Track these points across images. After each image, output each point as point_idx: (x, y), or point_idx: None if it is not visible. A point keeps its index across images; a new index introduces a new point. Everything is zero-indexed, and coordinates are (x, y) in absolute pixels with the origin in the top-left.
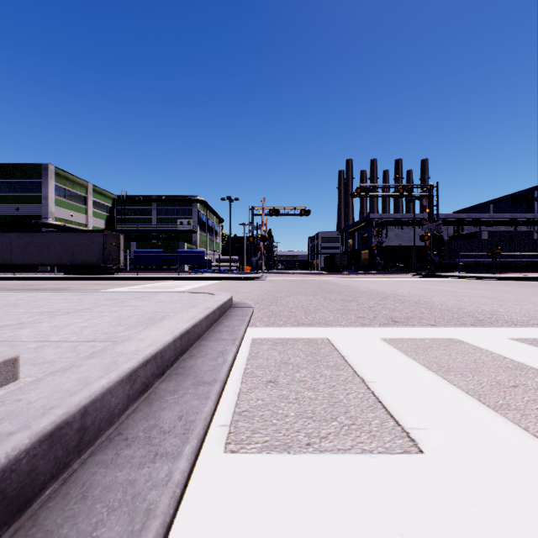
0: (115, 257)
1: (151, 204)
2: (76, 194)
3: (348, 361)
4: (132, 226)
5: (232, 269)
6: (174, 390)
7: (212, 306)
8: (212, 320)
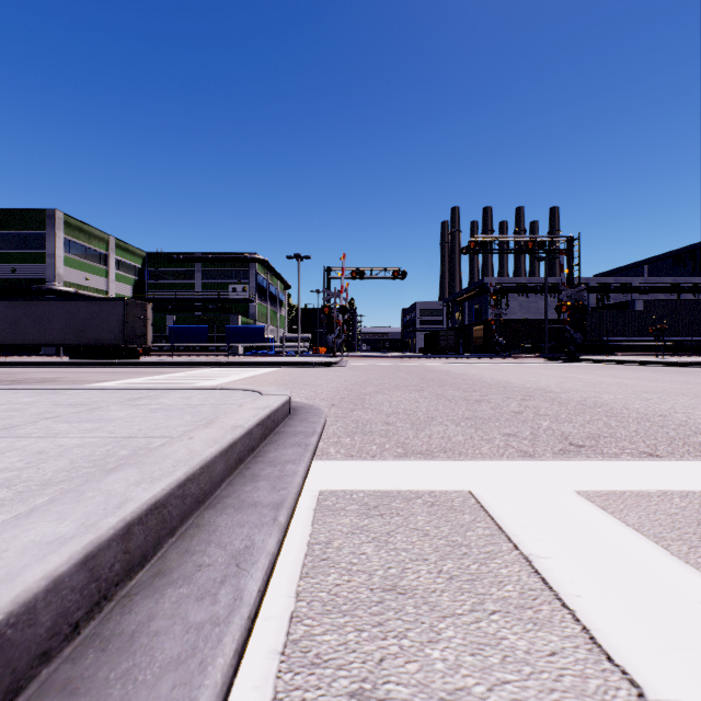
0: (140, 335)
1: (194, 265)
2: (92, 251)
3: (549, 582)
4: (169, 294)
5: (302, 351)
6: None
7: (245, 422)
8: (242, 451)
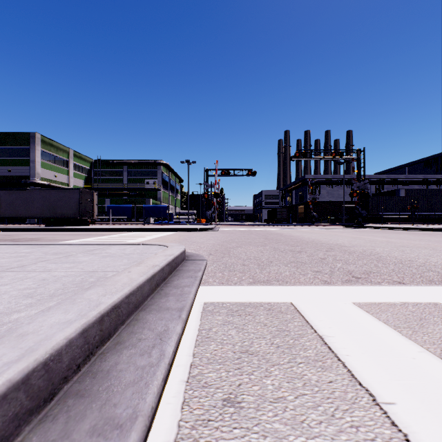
0: (89, 211)
1: (123, 167)
2: (59, 158)
3: (332, 348)
4: (107, 185)
5: (190, 221)
6: None
7: (160, 263)
8: (159, 280)
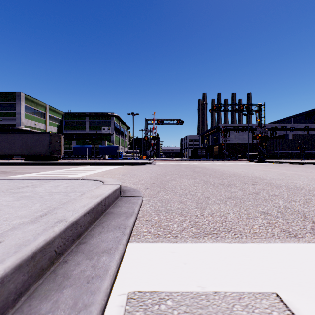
0: (58, 150)
1: (85, 118)
2: (38, 111)
3: None
4: (74, 131)
5: (135, 157)
6: None
7: (72, 214)
8: (63, 244)
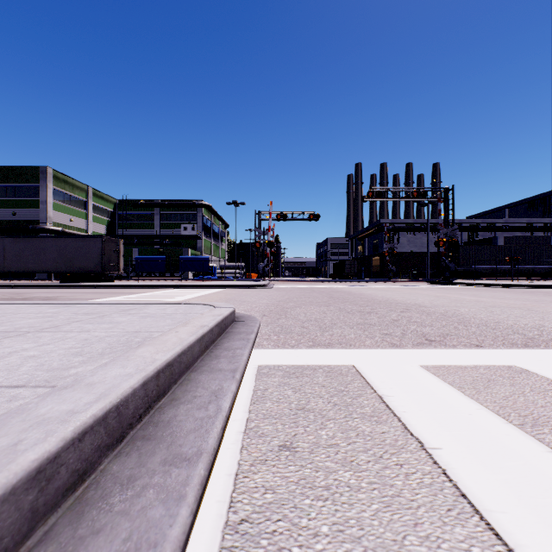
0: (114, 264)
1: (154, 209)
2: (75, 198)
3: (390, 406)
4: (134, 232)
5: (238, 276)
6: (130, 477)
7: (208, 323)
8: (208, 341)
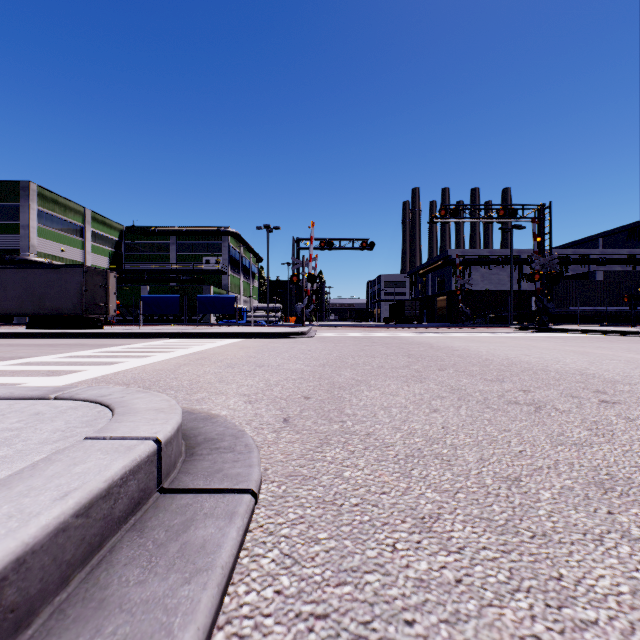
0: (101, 304)
1: (169, 238)
2: (68, 223)
3: None
4: (145, 265)
5: (273, 320)
6: None
7: None
8: None
